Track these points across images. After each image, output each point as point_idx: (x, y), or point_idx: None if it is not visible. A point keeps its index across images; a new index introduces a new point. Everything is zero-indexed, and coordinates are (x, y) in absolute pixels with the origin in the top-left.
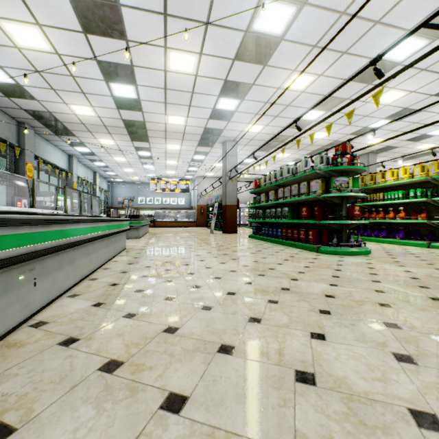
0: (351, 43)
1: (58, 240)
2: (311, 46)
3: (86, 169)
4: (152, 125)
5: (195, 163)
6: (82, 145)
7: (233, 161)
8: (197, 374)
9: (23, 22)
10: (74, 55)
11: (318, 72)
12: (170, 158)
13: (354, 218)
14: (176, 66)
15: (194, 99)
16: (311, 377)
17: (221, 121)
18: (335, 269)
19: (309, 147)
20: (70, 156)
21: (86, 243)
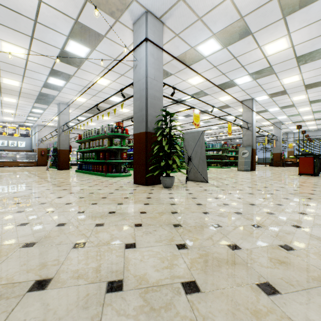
0: (124, 72)
1: None
2: (104, 67)
3: None
4: None
5: (35, 114)
6: None
7: (66, 118)
8: (1, 207)
9: None
10: None
11: (112, 79)
12: (7, 108)
13: (123, 159)
14: (8, 51)
15: (27, 72)
16: (45, 203)
17: (54, 90)
18: (101, 182)
19: (121, 115)
20: None
21: None
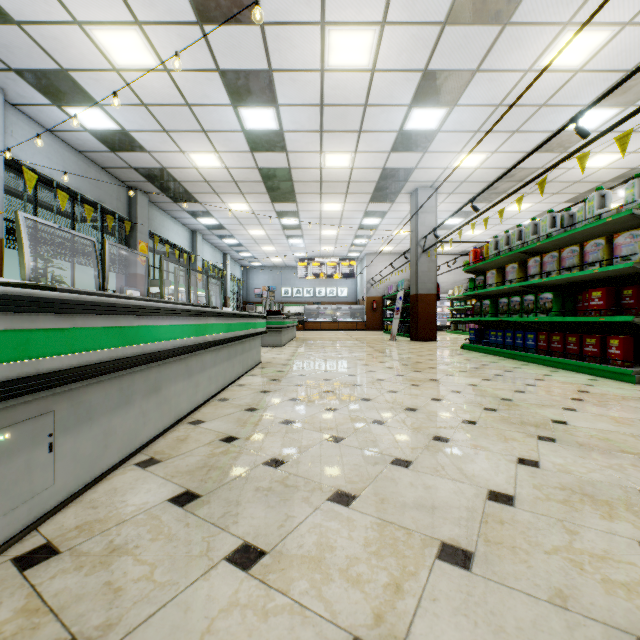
0: None
1: (110, 349)
2: None
3: (214, 249)
4: (301, 174)
5: (365, 232)
6: (207, 214)
7: (429, 221)
8: None
9: (119, 25)
10: (188, 67)
11: (623, 17)
12: (327, 226)
13: None
14: (340, 59)
15: (367, 117)
16: None
17: (412, 152)
18: None
19: (573, 186)
20: (194, 232)
21: (182, 354)
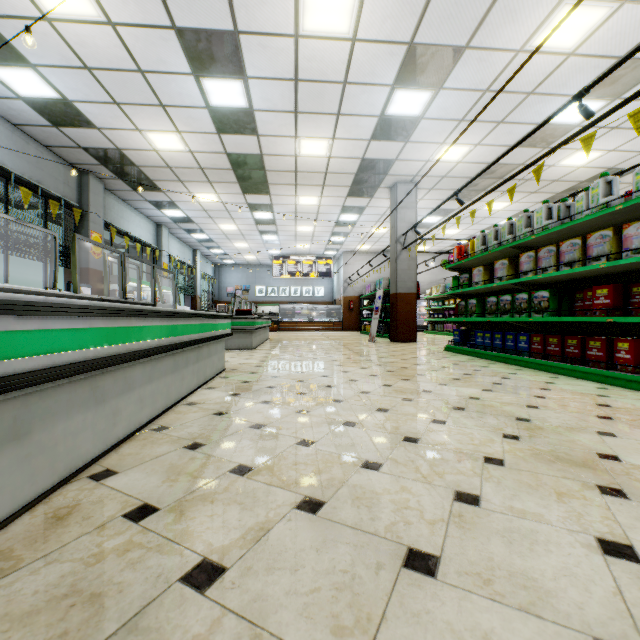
0: None
1: None
2: None
3: (182, 245)
4: (274, 162)
5: (342, 229)
6: (172, 205)
7: (409, 217)
8: None
9: None
10: (137, 21)
11: None
12: (302, 222)
13: None
14: (316, 22)
15: (347, 97)
16: None
17: (393, 142)
18: None
19: (551, 185)
20: (159, 226)
21: (70, 375)
